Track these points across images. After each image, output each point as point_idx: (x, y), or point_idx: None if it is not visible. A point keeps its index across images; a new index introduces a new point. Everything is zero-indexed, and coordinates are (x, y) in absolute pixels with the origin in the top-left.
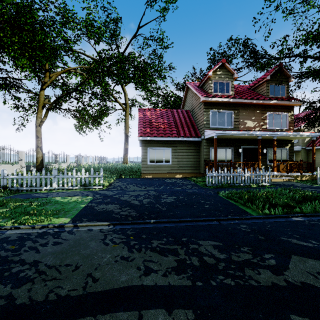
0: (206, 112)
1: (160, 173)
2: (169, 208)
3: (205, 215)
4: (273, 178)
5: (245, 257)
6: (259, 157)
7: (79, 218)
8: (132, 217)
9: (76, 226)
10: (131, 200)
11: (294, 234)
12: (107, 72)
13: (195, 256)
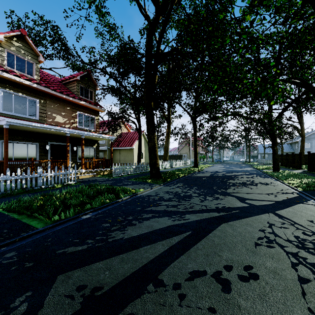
0: None
1: None
2: None
3: None
4: (81, 175)
5: None
6: (68, 155)
7: None
8: None
9: None
10: None
11: (75, 239)
12: None
13: None
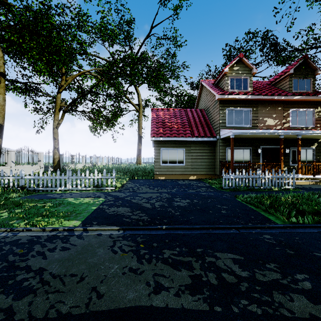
0: (222, 110)
1: (173, 174)
2: (183, 213)
3: (222, 222)
4: (297, 180)
5: (272, 276)
6: (281, 158)
7: (89, 221)
8: (143, 222)
9: (85, 230)
10: (143, 203)
11: None
12: (120, 73)
13: (212, 272)
